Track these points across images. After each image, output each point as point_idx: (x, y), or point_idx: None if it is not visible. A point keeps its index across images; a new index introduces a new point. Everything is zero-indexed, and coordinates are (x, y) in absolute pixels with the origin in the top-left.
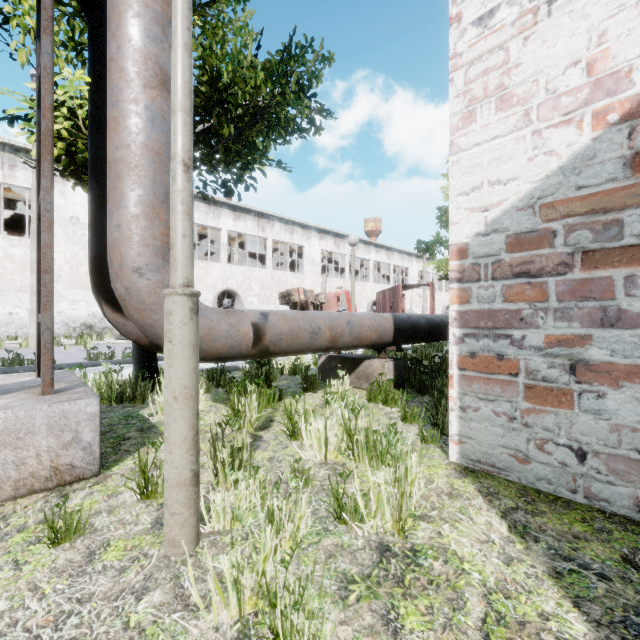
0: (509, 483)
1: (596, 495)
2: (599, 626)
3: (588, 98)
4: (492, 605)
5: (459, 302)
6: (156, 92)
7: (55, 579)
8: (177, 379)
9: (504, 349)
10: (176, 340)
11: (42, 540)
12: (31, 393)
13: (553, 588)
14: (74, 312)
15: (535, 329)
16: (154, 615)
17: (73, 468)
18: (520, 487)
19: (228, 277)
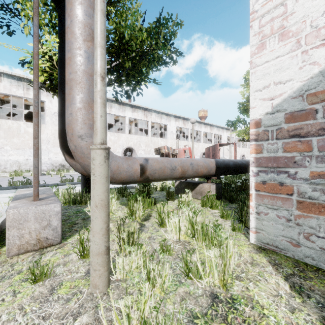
0: (287, 258)
1: None
2: None
3: None
4: None
5: (255, 152)
6: (90, 43)
7: (32, 303)
8: (97, 195)
9: (283, 179)
10: (96, 174)
11: (28, 279)
12: (28, 200)
13: None
14: (56, 158)
15: (303, 168)
16: None
17: (47, 239)
18: (294, 261)
19: (129, 141)
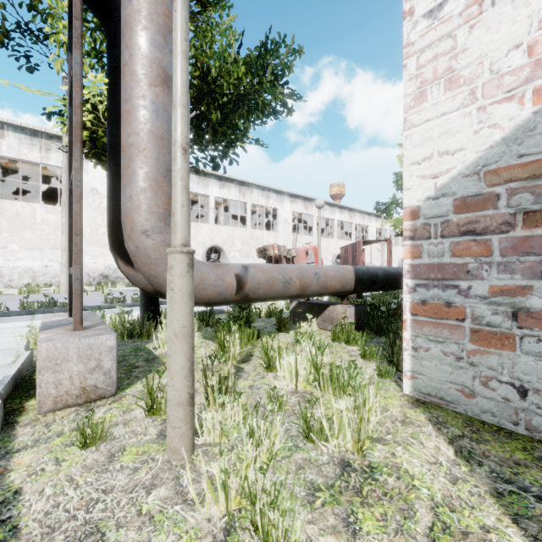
0: (456, 414)
1: (536, 428)
2: (535, 540)
3: (529, 76)
4: (439, 516)
5: (412, 257)
6: (159, 89)
7: (86, 474)
8: (177, 320)
9: (452, 298)
10: (176, 289)
11: (75, 443)
12: (65, 329)
13: (494, 506)
14: (94, 265)
15: (480, 280)
16: (160, 506)
17: (97, 389)
18: (466, 418)
19: (215, 235)
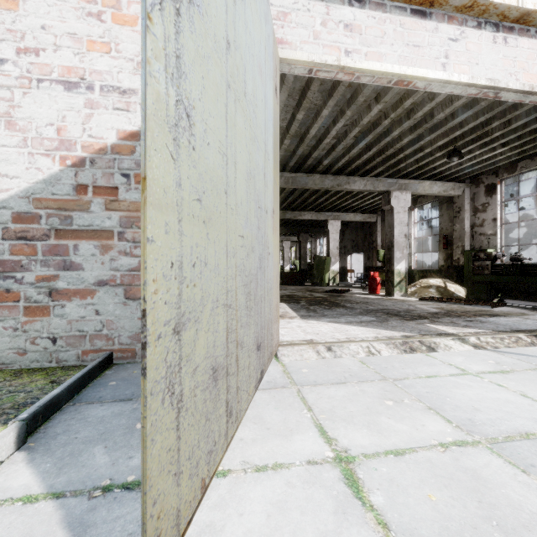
0: (12, 370)
1: (62, 359)
2: (4, 410)
3: (58, 147)
4: None
5: None
6: None
7: None
8: None
9: (11, 285)
10: None
11: None
12: None
13: None
14: None
15: (30, 272)
16: None
17: None
18: (19, 370)
19: None
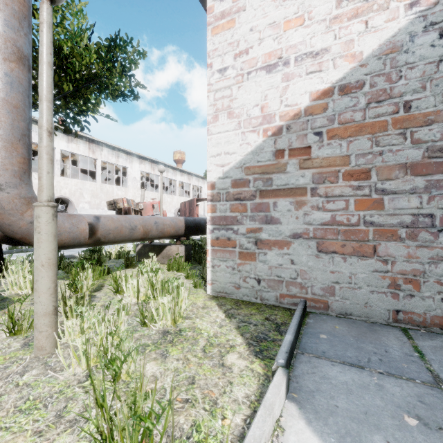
0: (232, 299)
1: (264, 298)
2: (247, 339)
3: (261, 122)
4: (209, 341)
5: (211, 212)
6: (14, 64)
7: None
8: (44, 254)
9: (230, 235)
10: (43, 232)
11: None
12: None
13: (235, 332)
14: None
15: (242, 225)
16: (34, 378)
17: None
18: (236, 300)
19: (62, 187)
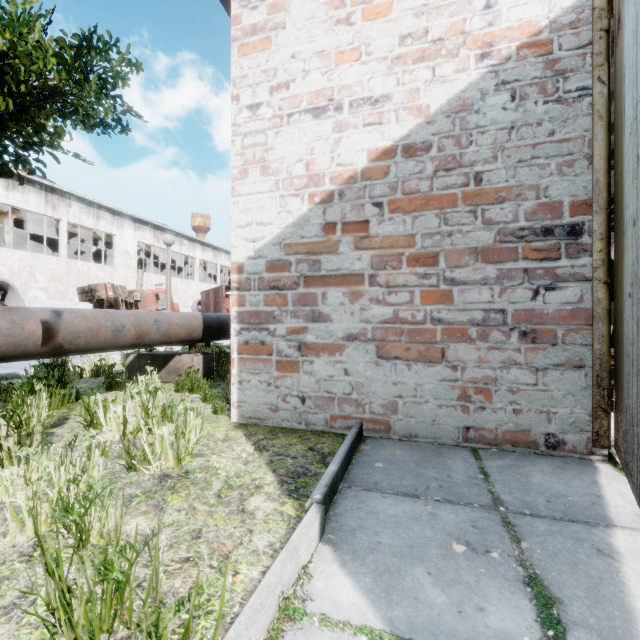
0: (267, 427)
1: (310, 422)
2: (280, 476)
3: (306, 184)
4: (228, 483)
5: (238, 305)
6: None
7: None
8: None
9: (265, 338)
10: None
11: None
12: None
13: (266, 468)
14: None
15: (281, 324)
16: None
17: None
18: (272, 428)
19: None
